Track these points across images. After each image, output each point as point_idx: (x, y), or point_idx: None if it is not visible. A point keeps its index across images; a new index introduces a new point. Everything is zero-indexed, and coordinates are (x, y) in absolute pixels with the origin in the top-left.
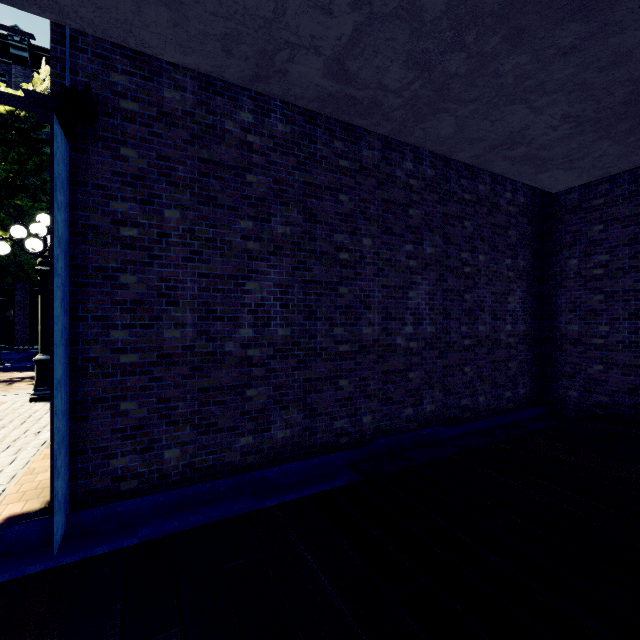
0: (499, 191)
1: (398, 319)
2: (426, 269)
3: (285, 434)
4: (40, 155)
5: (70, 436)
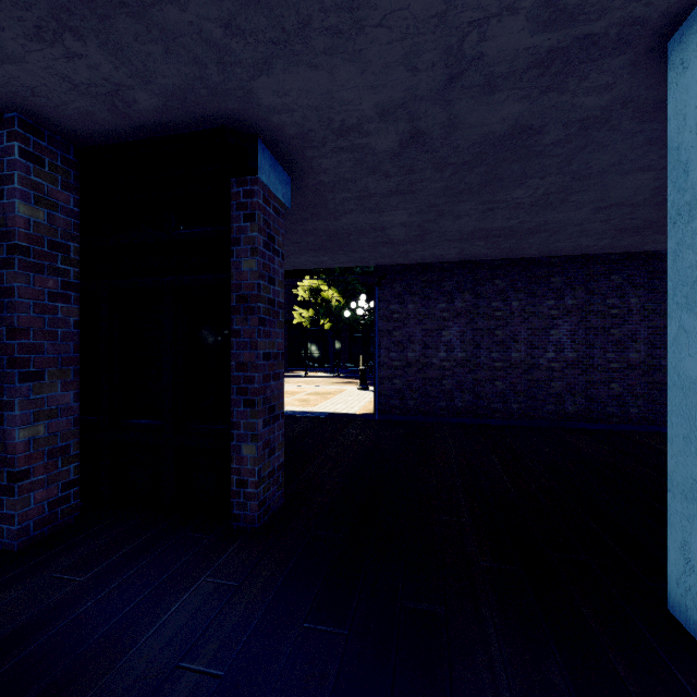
0: None
1: (541, 348)
2: (567, 315)
3: (462, 405)
4: None
5: (378, 389)
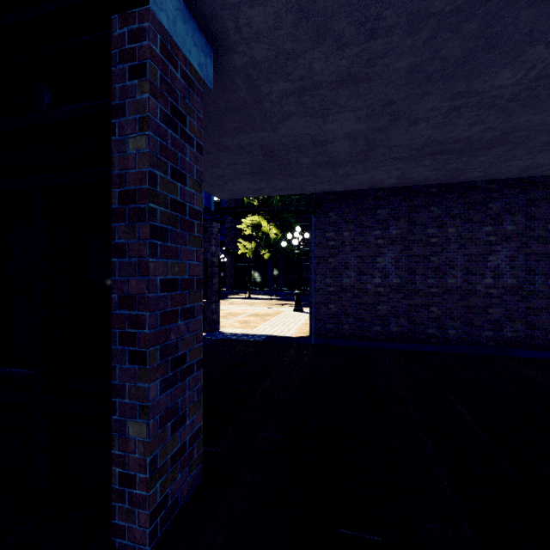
0: None
1: (478, 274)
2: (506, 241)
3: (397, 329)
4: None
5: (314, 314)
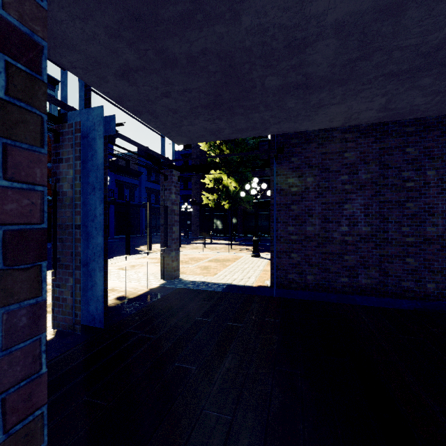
0: None
1: None
2: None
3: (367, 281)
4: (248, 146)
5: (276, 263)
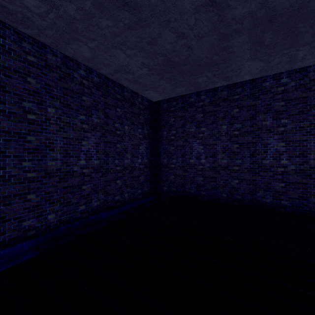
0: (135, 97)
1: (75, 156)
2: (94, 130)
3: None
4: None
5: None
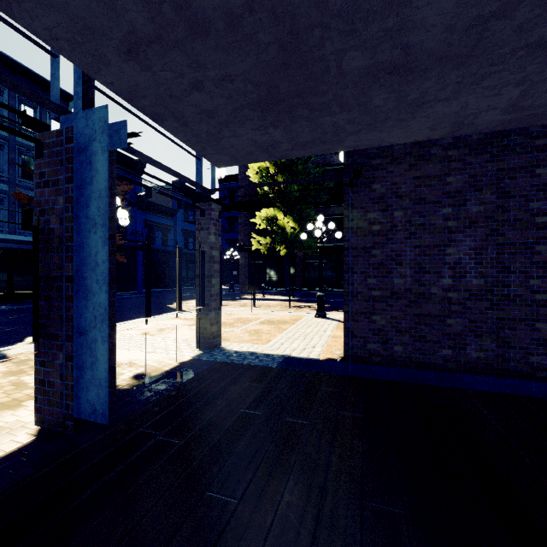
0: None
1: None
2: None
3: (479, 355)
4: (309, 176)
5: (350, 328)
